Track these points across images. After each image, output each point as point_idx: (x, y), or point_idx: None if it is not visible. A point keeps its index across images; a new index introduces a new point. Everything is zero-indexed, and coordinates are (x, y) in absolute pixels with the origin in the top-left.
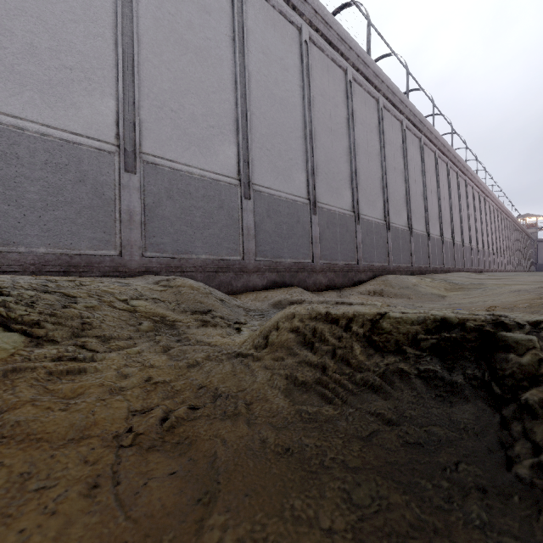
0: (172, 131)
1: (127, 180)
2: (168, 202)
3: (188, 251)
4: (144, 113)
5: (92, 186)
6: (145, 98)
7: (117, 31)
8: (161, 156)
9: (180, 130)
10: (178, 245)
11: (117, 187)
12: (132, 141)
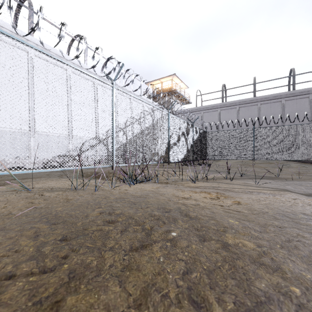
0: None
1: None
2: None
3: None
4: None
5: None
6: None
7: None
8: None
9: None
10: None
11: None
12: None
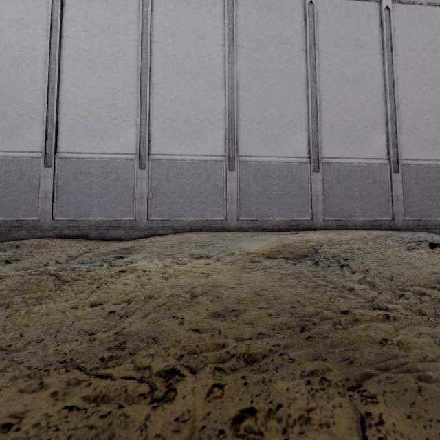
0: (415, 141)
1: (394, 177)
2: (415, 186)
3: (429, 215)
4: (399, 136)
5: (378, 184)
6: (400, 127)
7: (386, 96)
8: (409, 158)
9: (420, 138)
10: (422, 212)
11: (389, 182)
12: (395, 154)
